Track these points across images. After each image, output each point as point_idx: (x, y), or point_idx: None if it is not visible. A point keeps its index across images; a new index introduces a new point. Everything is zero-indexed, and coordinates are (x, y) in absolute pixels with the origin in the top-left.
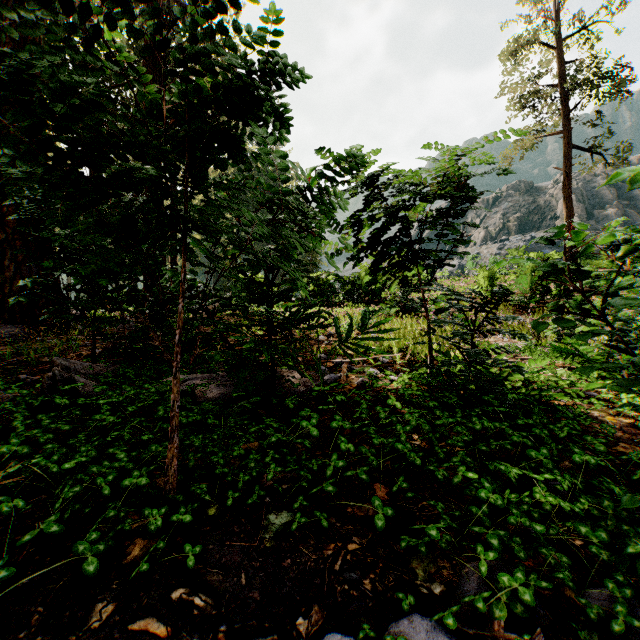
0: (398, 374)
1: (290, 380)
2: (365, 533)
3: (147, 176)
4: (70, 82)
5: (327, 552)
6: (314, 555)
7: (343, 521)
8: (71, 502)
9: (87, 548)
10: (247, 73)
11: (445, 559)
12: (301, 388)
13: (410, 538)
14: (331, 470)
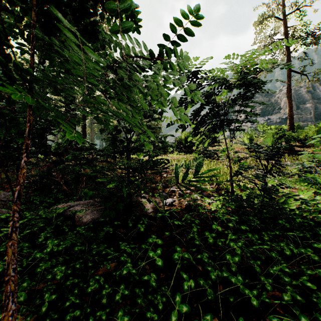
0: (210, 197)
1: (142, 204)
2: None
3: None
4: None
5: None
6: None
7: None
8: None
9: None
10: None
11: None
12: (149, 209)
13: None
14: (175, 315)
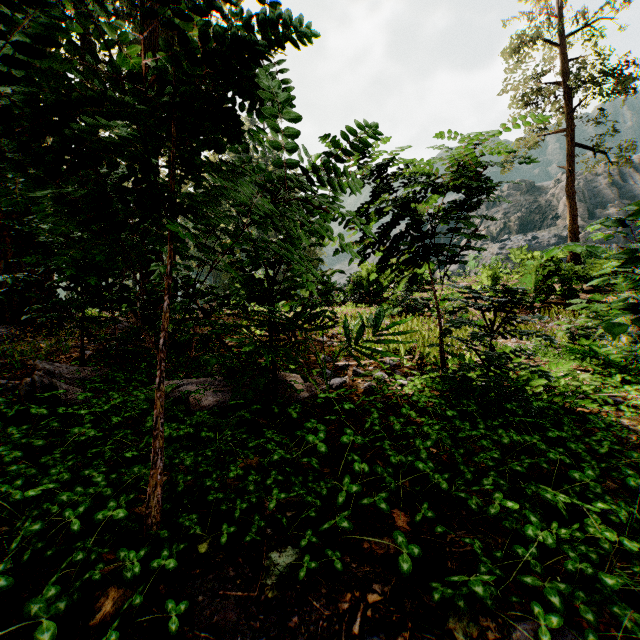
0: (407, 378)
1: (293, 385)
2: (387, 577)
3: (118, 140)
4: (8, 4)
5: (342, 605)
6: (327, 609)
7: (359, 561)
8: (33, 539)
9: (43, 608)
10: (245, 25)
11: (488, 615)
12: (304, 394)
13: (444, 587)
14: (343, 496)
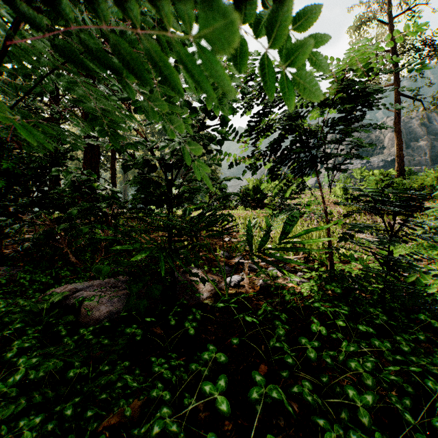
0: (296, 273)
1: (193, 286)
2: None
3: None
4: None
5: None
6: None
7: None
8: None
9: None
10: None
11: None
12: (204, 294)
13: None
14: None
